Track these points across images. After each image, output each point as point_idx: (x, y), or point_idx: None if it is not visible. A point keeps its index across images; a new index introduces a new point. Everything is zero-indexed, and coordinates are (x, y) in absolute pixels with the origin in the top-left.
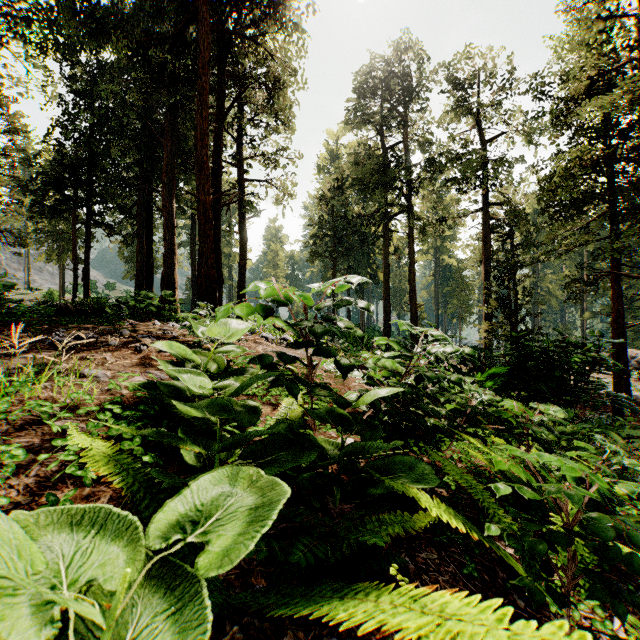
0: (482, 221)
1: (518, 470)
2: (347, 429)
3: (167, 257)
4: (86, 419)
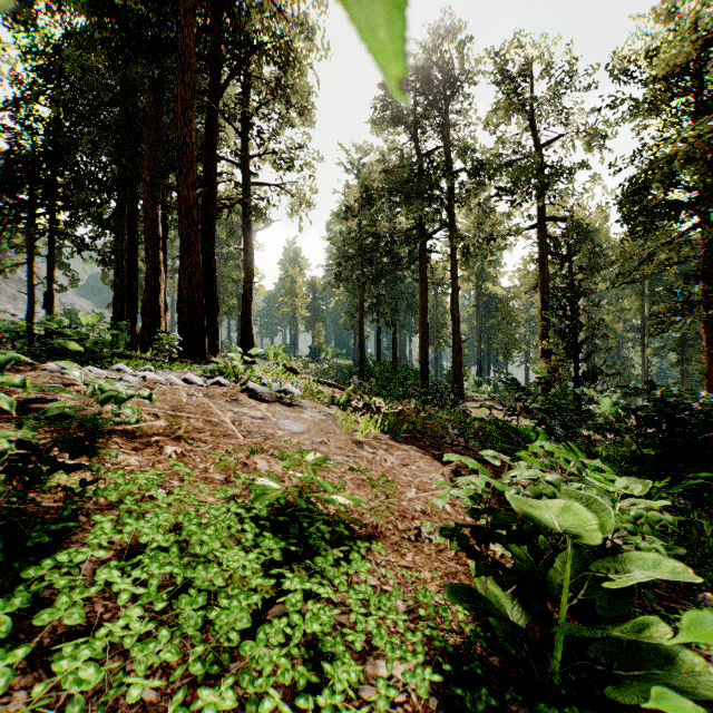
0: (539, 239)
1: None
2: None
3: (150, 278)
4: None
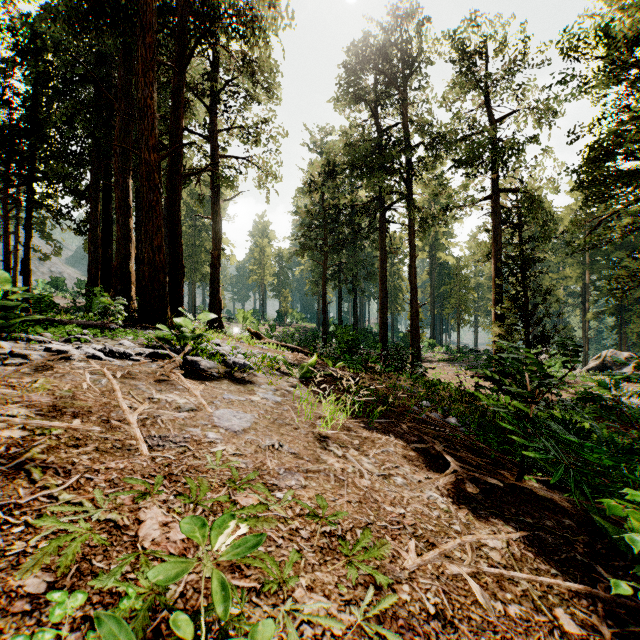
0: (492, 209)
1: None
2: None
3: (120, 245)
4: None
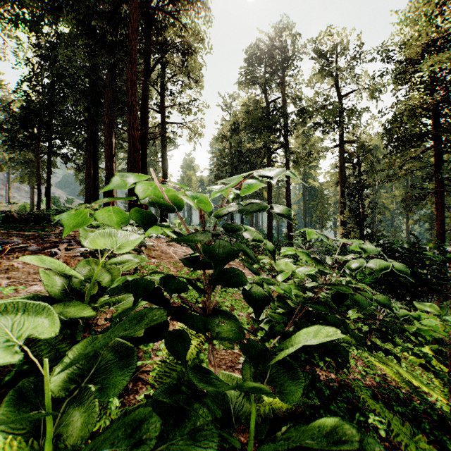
0: (339, 154)
1: None
2: (257, 376)
3: (108, 179)
4: None
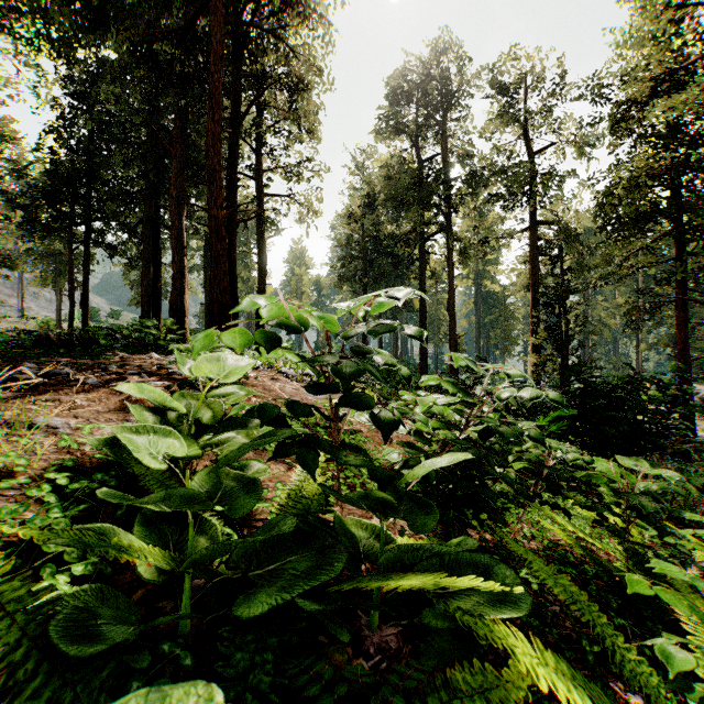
0: (529, 242)
1: (674, 600)
2: None
3: (176, 281)
4: (19, 493)
